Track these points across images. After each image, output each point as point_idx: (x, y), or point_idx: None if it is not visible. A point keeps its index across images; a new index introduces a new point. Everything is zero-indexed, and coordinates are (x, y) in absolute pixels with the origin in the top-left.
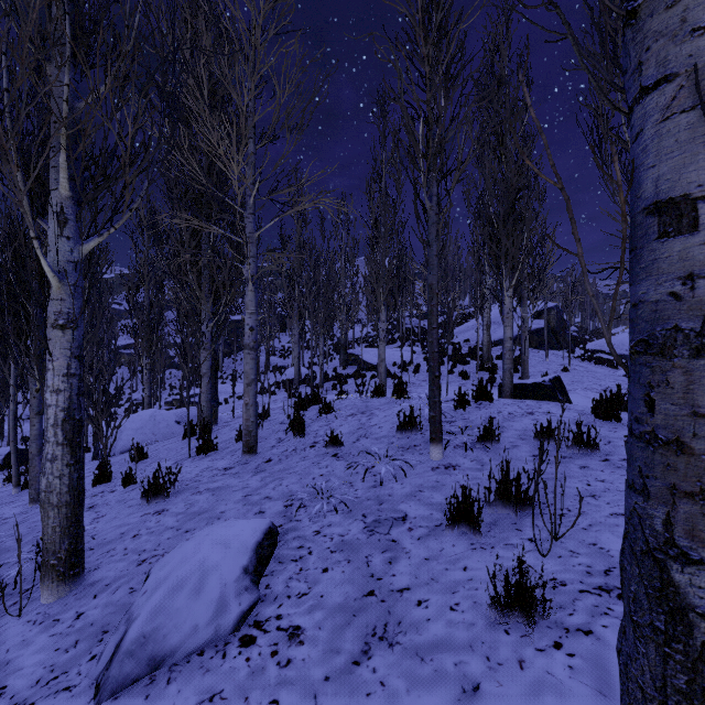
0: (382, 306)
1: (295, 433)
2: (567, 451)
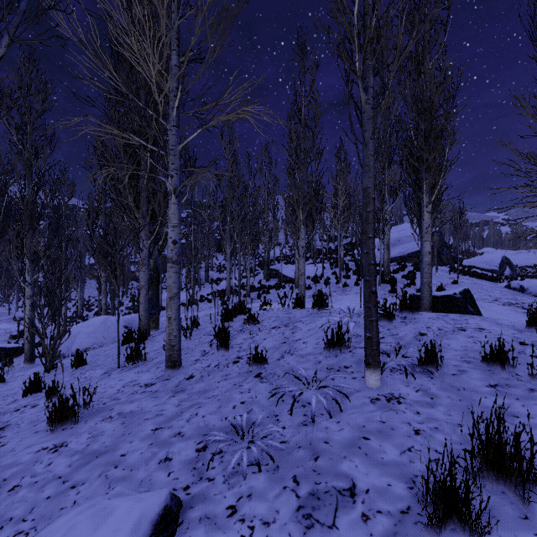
0: (302, 225)
1: (219, 346)
2: (532, 380)
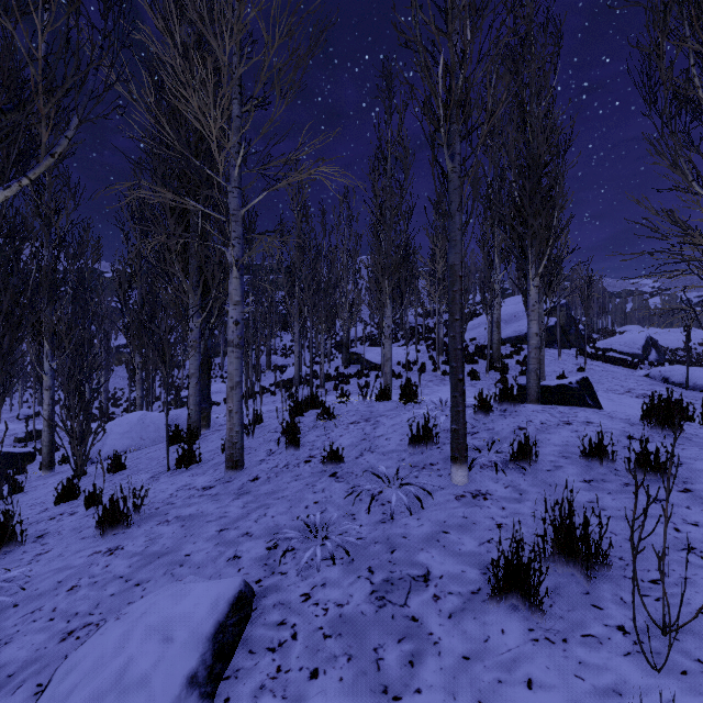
0: (388, 300)
1: (288, 444)
2: (629, 475)
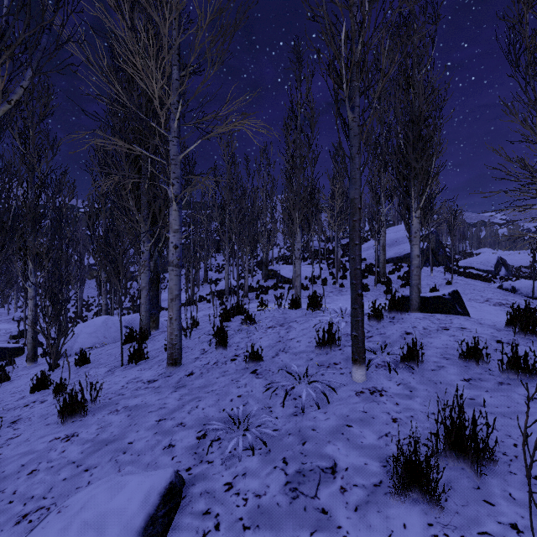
0: (298, 229)
1: (218, 345)
2: (502, 375)
